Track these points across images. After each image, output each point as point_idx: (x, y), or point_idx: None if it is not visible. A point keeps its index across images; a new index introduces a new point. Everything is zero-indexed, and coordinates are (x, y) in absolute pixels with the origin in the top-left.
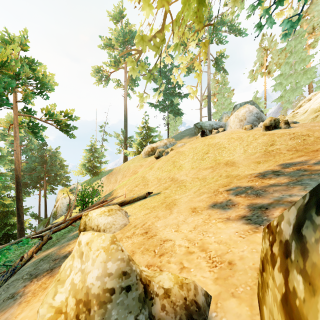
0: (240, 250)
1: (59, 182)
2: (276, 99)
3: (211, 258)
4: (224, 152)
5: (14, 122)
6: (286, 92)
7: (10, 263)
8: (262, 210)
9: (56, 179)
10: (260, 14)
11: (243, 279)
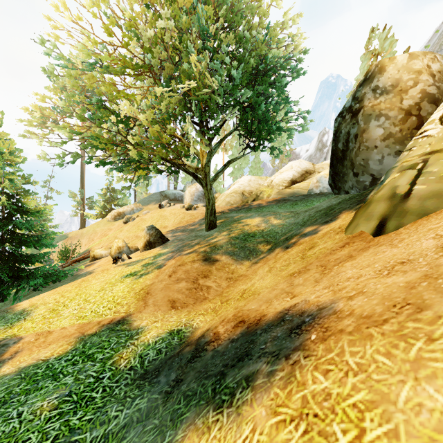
0: None
1: None
2: (230, 174)
3: None
4: (166, 221)
5: None
6: (235, 169)
7: None
8: None
9: None
10: None
11: None
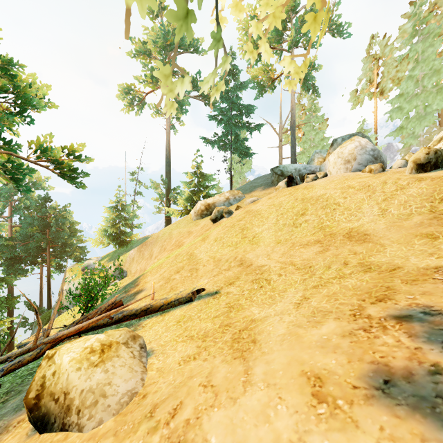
0: None
1: (70, 255)
2: (393, 132)
3: None
4: (337, 213)
5: None
6: (408, 121)
7: None
8: None
9: (64, 251)
10: None
11: None
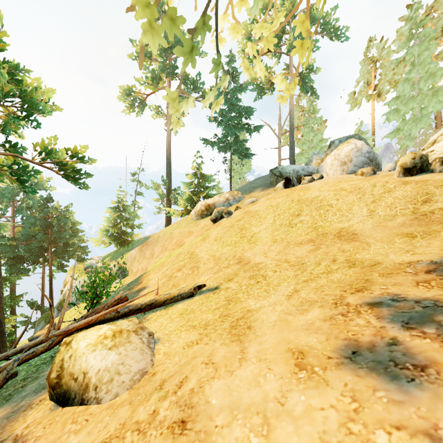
0: None
1: (72, 255)
2: (390, 134)
3: None
4: (330, 214)
5: None
6: (405, 123)
7: None
8: None
9: (66, 250)
10: None
11: None
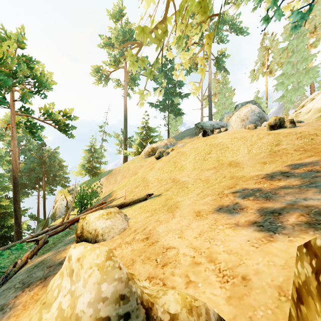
0: (254, 263)
1: (58, 182)
2: (278, 99)
3: (221, 271)
4: (227, 152)
5: (11, 121)
6: (288, 91)
7: (3, 269)
8: (274, 215)
9: (55, 179)
10: (265, 9)
11: (262, 300)
